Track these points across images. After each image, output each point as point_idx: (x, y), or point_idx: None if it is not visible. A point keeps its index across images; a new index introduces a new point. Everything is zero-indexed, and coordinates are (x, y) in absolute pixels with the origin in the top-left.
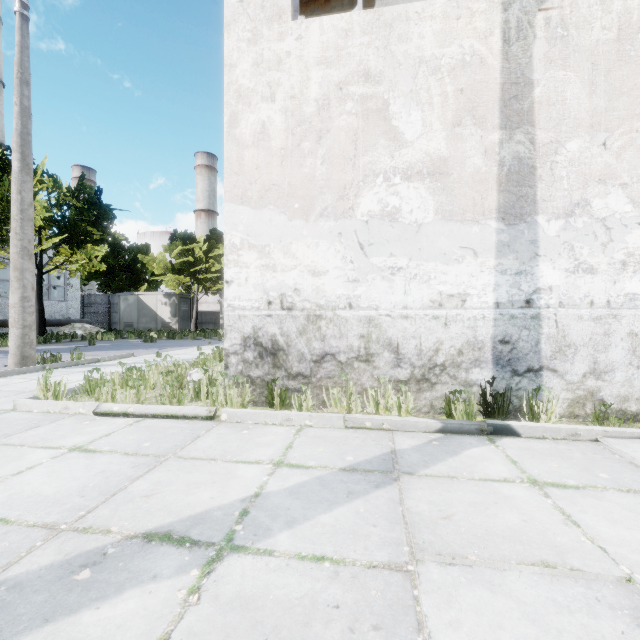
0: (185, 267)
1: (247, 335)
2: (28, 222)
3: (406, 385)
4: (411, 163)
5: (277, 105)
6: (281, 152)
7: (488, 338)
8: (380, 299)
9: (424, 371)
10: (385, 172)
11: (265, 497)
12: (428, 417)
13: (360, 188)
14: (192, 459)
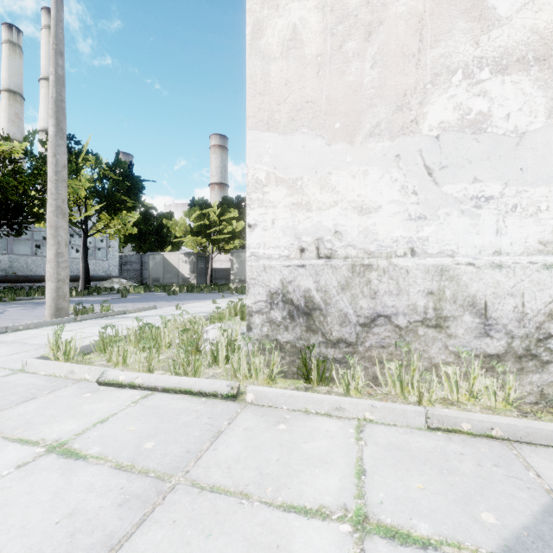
0: (202, 229)
1: (274, 290)
2: (62, 183)
3: (499, 362)
4: (507, 48)
5: (312, 1)
6: (317, 60)
7: None
8: (458, 242)
9: (529, 343)
10: (465, 66)
11: None
12: (542, 412)
13: (427, 92)
14: (212, 491)
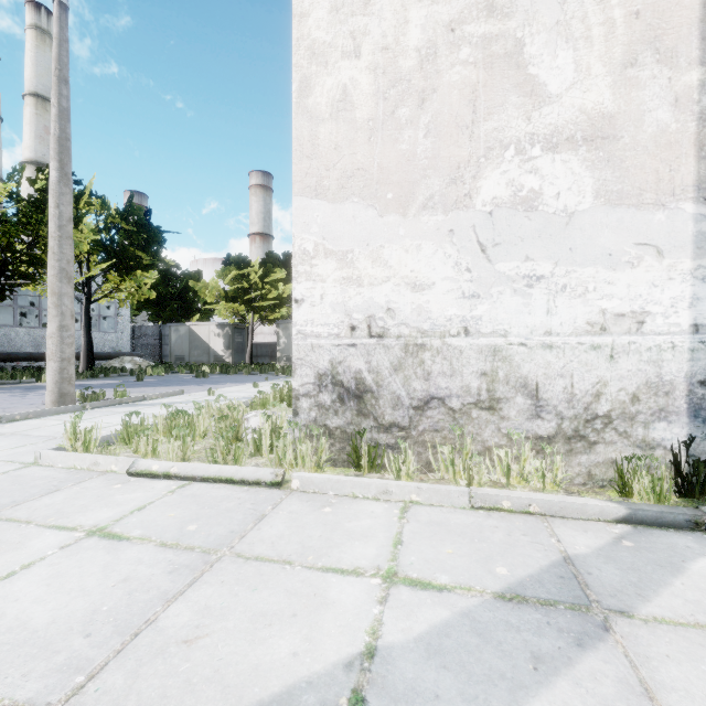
0: (239, 294)
1: (323, 371)
2: (67, 240)
3: (550, 444)
4: (557, 126)
5: (363, 61)
6: (368, 124)
7: (680, 378)
8: (510, 321)
9: (577, 424)
10: (518, 141)
11: (386, 659)
12: (587, 492)
13: (480, 166)
14: (256, 560)
